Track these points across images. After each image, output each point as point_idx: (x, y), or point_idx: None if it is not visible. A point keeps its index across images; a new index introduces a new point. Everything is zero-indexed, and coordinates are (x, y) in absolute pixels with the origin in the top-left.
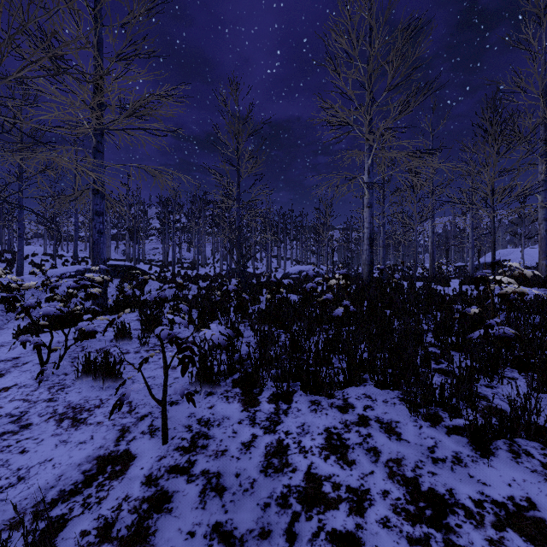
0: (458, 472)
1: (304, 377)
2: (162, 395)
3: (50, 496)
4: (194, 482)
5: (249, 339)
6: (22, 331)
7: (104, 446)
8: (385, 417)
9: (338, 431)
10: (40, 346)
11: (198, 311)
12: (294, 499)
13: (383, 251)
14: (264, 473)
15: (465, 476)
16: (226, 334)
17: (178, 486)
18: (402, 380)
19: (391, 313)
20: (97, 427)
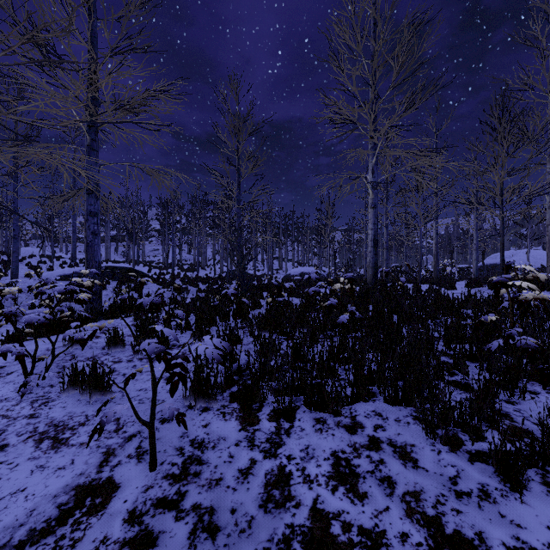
0: (487, 510)
1: (308, 390)
2: (150, 416)
3: (18, 536)
4: (183, 520)
5: (248, 347)
6: (12, 337)
7: (85, 473)
8: (398, 439)
9: (346, 455)
10: (23, 356)
11: (196, 316)
12: (298, 543)
13: (386, 253)
14: (263, 509)
15: (495, 515)
16: (221, 348)
17: (164, 525)
18: (415, 395)
19: (399, 319)
20: (80, 449)
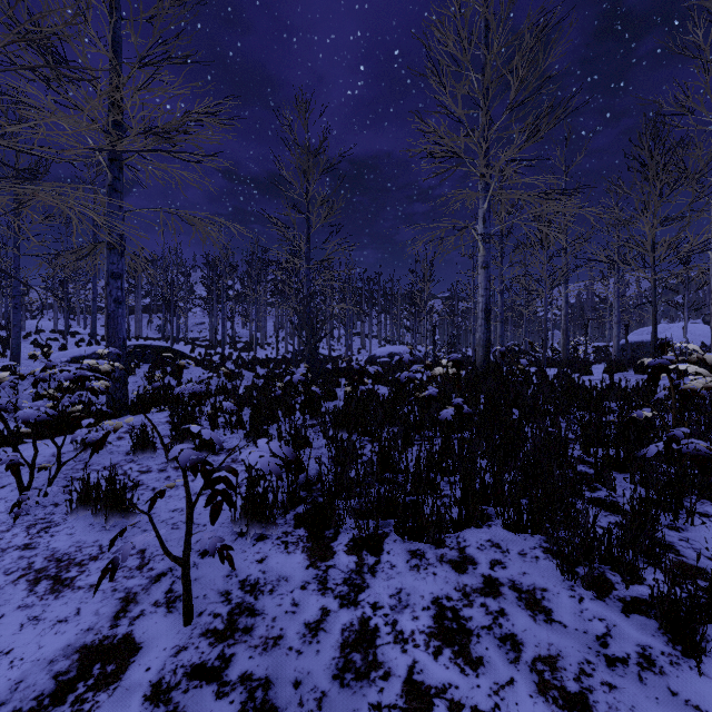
0: (651, 684)
1: (400, 512)
2: (184, 549)
3: None
4: (227, 697)
5: (320, 451)
6: (7, 438)
7: (95, 628)
8: (523, 581)
9: (453, 604)
10: (17, 465)
11: (251, 410)
12: None
13: (501, 327)
14: (339, 681)
15: (663, 692)
16: (281, 456)
17: (201, 705)
18: (544, 518)
19: (520, 415)
20: (89, 594)
